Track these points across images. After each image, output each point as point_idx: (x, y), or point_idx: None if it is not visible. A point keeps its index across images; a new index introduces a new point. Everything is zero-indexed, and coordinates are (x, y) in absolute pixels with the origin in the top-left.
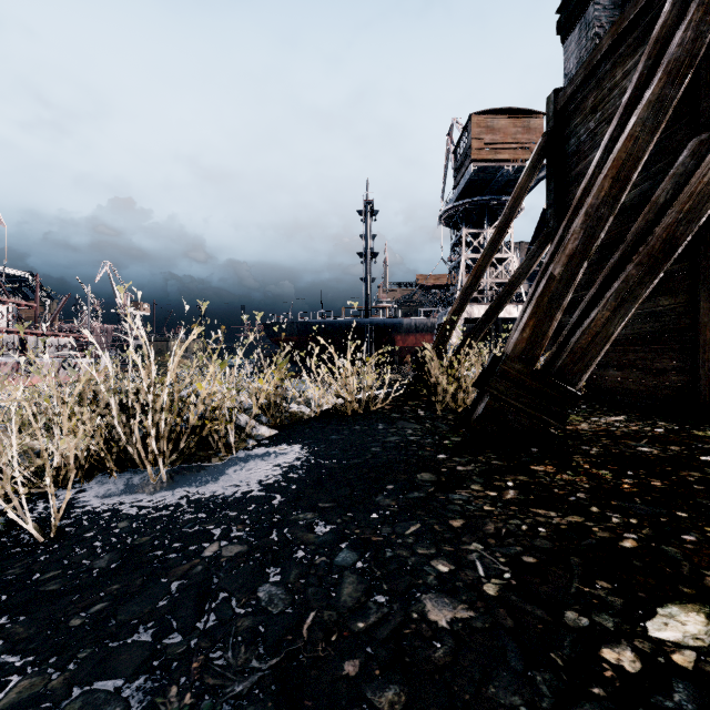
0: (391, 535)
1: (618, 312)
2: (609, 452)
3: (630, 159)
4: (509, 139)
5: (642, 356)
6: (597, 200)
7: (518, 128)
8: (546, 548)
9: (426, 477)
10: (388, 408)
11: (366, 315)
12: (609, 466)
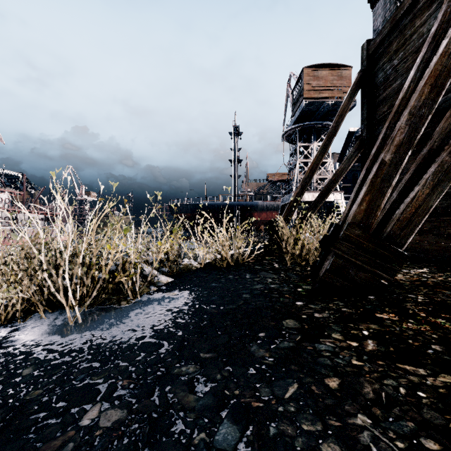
0: (270, 399)
1: (436, 189)
2: (433, 300)
3: (445, 70)
4: (328, 83)
5: (437, 225)
6: (419, 102)
7: (334, 76)
8: (440, 424)
9: (291, 324)
10: (252, 262)
11: (234, 199)
12: (442, 314)
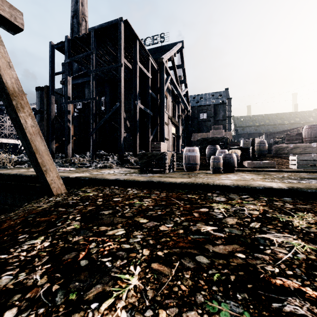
0: None
1: None
2: None
3: None
4: None
5: None
6: None
7: None
8: None
9: None
10: None
11: None
12: None
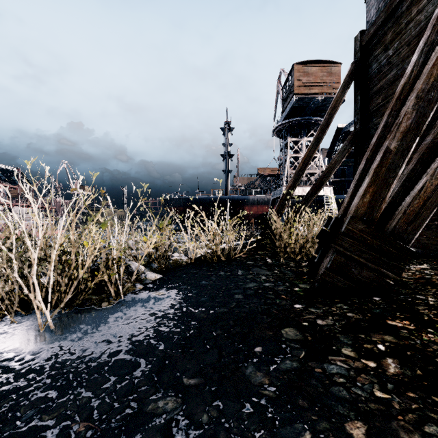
0: None
1: None
2: None
3: None
4: (318, 80)
5: (435, 219)
6: (427, 85)
7: (324, 72)
8: None
9: (291, 334)
10: (244, 257)
11: (226, 194)
12: None
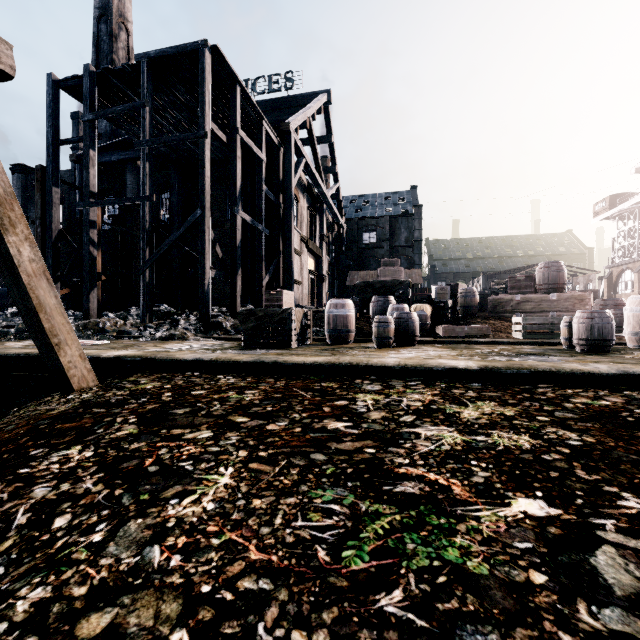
0: None
1: None
2: None
3: None
4: None
5: None
6: None
7: None
8: None
9: None
10: None
11: None
12: None
